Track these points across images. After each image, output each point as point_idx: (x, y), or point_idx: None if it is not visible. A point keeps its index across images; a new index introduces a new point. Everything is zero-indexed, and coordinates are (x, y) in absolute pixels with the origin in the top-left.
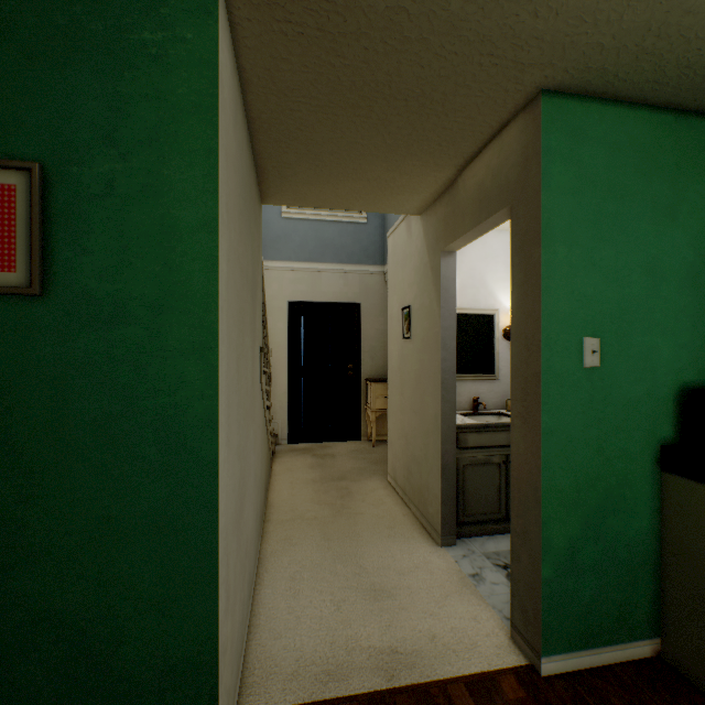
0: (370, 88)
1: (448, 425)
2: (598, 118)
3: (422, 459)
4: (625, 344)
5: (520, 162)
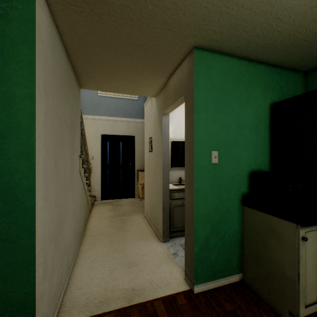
0: (121, 39)
1: (165, 189)
2: (218, 60)
3: (156, 205)
4: (228, 154)
5: (188, 76)
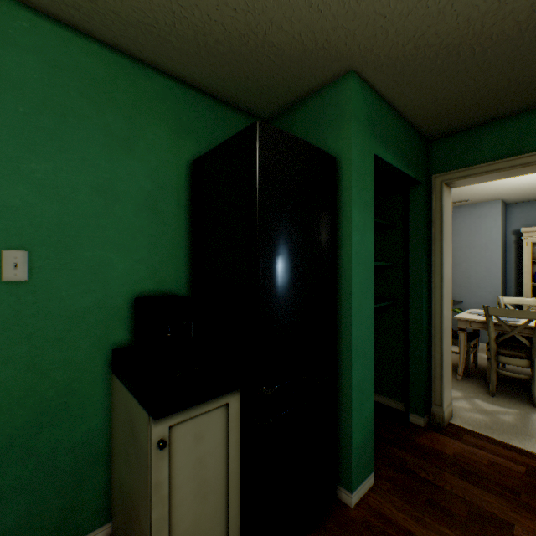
0: None
1: None
2: (30, 27)
3: None
4: (69, 258)
5: None
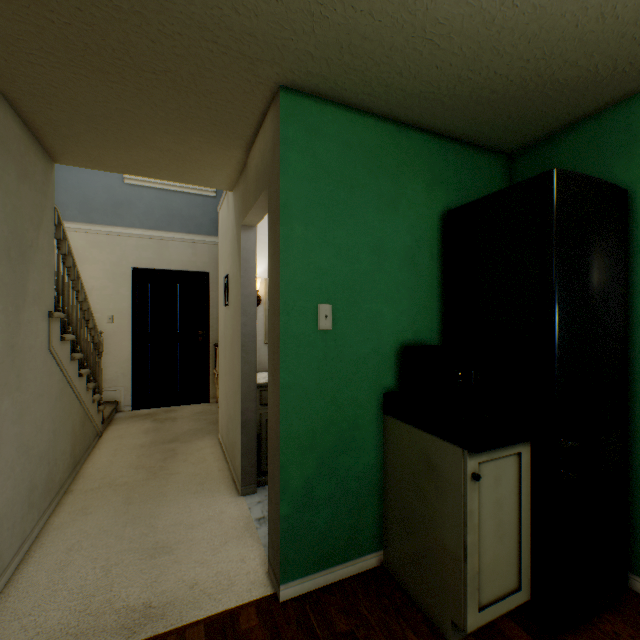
0: (109, 54)
1: (249, 384)
2: (332, 118)
3: (233, 417)
4: (355, 310)
5: (272, 148)
